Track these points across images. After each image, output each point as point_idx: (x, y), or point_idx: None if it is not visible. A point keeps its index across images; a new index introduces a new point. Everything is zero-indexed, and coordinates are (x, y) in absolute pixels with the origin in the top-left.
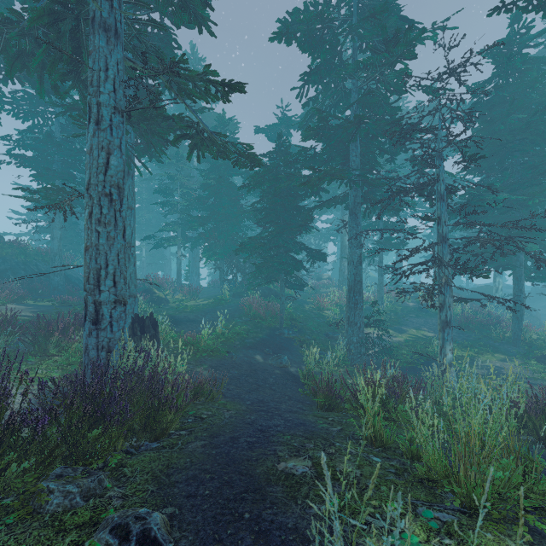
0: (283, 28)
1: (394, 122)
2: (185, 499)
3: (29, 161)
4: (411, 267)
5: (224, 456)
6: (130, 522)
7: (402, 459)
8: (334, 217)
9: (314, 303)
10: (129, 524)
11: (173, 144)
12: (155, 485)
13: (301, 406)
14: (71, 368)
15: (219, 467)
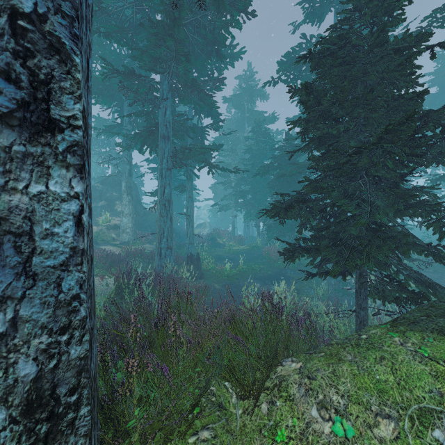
0: (281, 66)
1: None
2: None
3: (156, 169)
4: None
5: None
6: None
7: None
8: None
9: None
10: None
11: (199, 170)
12: None
13: None
14: None
15: None
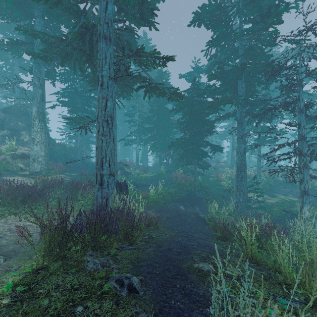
0: (196, 17)
1: (267, 64)
2: (147, 274)
3: (67, 103)
4: (279, 156)
5: (165, 257)
6: (123, 279)
7: (268, 271)
8: (228, 124)
9: (215, 177)
10: (123, 279)
11: (136, 91)
12: (132, 266)
13: (207, 236)
14: (88, 206)
15: (163, 262)
